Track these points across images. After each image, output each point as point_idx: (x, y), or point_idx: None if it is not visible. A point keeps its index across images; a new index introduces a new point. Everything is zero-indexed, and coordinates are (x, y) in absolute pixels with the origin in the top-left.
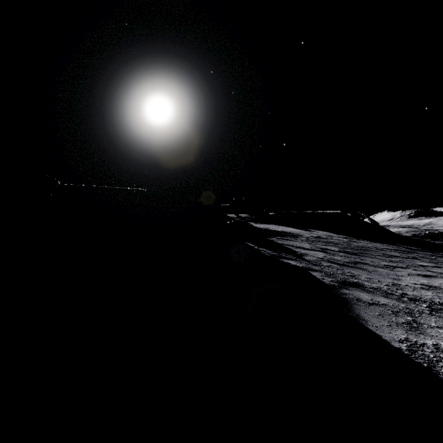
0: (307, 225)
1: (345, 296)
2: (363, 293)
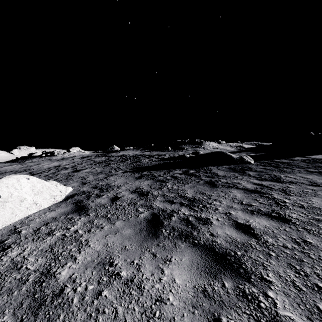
0: None
1: None
2: None
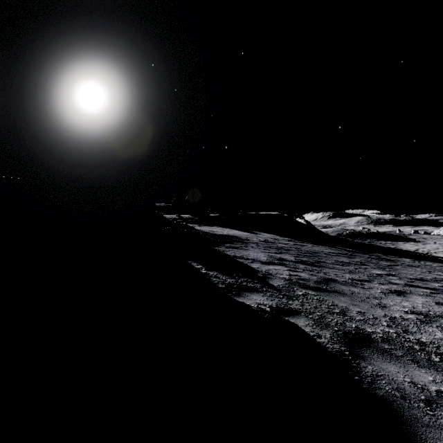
0: (252, 227)
1: (381, 392)
2: (388, 362)
